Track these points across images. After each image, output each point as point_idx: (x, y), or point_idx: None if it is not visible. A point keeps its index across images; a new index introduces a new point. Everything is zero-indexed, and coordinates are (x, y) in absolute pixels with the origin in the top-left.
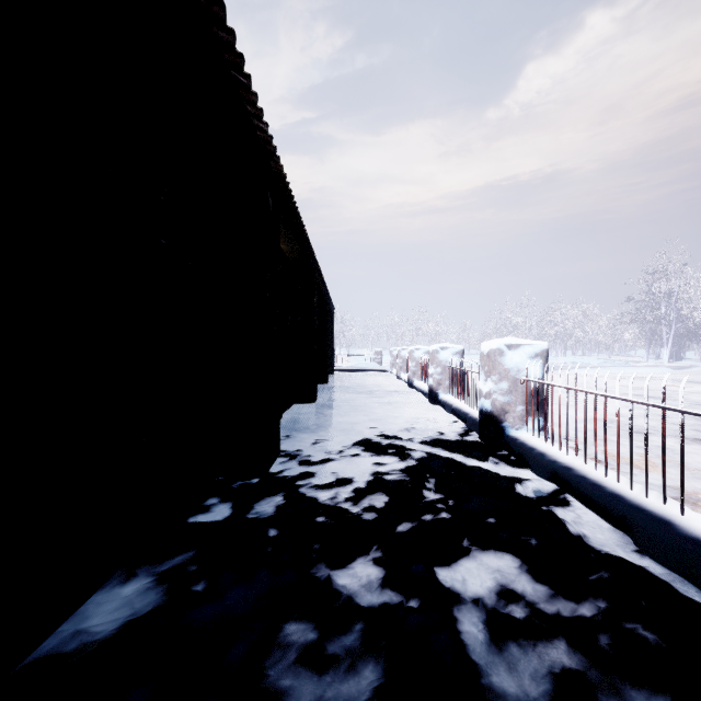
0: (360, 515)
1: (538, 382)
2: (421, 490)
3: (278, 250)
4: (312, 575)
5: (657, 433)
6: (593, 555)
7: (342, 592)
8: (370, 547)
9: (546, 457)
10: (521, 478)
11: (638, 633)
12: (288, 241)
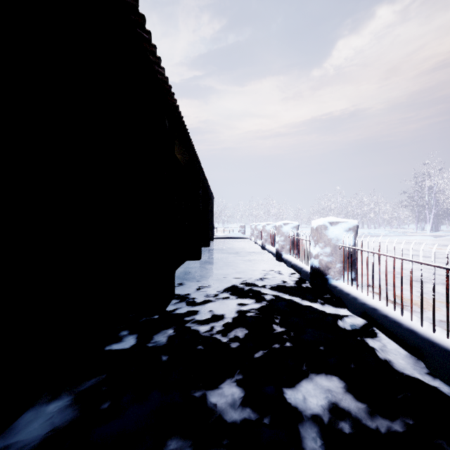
0: (228, 344)
1: (351, 248)
2: (271, 324)
3: (173, 157)
4: (191, 395)
5: (430, 281)
6: (397, 377)
7: (213, 409)
8: (235, 370)
9: (357, 300)
10: (341, 315)
11: (440, 447)
12: (181, 152)
